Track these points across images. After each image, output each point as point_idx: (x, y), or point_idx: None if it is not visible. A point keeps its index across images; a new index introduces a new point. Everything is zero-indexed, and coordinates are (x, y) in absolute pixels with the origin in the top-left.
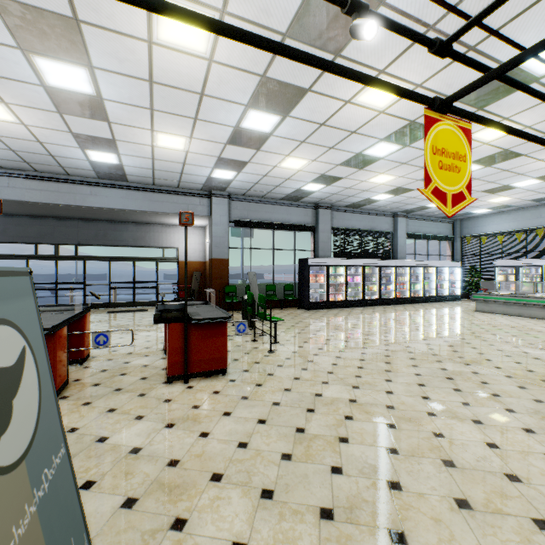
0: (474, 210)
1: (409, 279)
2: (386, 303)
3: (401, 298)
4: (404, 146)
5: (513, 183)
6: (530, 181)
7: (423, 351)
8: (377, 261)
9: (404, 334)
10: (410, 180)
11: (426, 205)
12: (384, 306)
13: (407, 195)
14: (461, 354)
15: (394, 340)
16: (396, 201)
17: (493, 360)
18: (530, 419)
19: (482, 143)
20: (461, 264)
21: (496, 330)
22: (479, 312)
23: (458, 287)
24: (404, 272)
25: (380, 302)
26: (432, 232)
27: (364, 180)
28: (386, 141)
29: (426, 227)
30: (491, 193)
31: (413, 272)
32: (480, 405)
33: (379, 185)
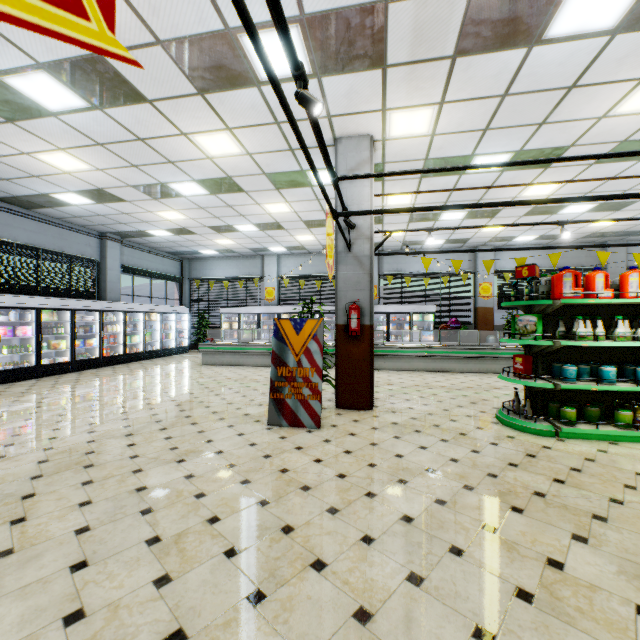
0: (203, 250)
1: (124, 329)
2: (85, 367)
3: (112, 357)
4: (93, 105)
5: (237, 225)
6: (250, 227)
7: (117, 454)
8: (69, 302)
9: (95, 422)
10: (117, 181)
11: (147, 231)
12: (81, 371)
13: (117, 207)
14: (177, 442)
15: (68, 442)
16: (101, 213)
17: (215, 440)
18: (258, 557)
19: (206, 156)
20: (191, 310)
21: (221, 388)
22: (206, 366)
23: (187, 337)
24: (118, 320)
25: (74, 367)
26: (157, 269)
27: (25, 150)
28: (53, 75)
29: (149, 262)
30: (218, 232)
31: (130, 319)
32: (189, 568)
33: (63, 173)
